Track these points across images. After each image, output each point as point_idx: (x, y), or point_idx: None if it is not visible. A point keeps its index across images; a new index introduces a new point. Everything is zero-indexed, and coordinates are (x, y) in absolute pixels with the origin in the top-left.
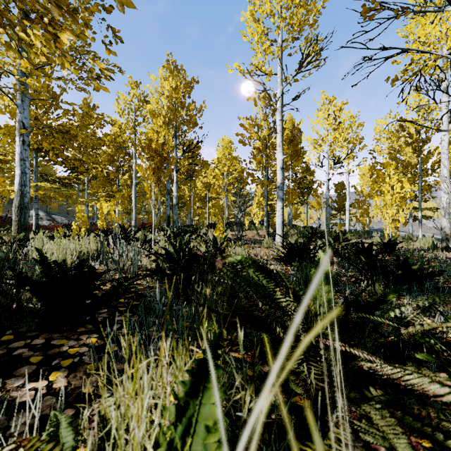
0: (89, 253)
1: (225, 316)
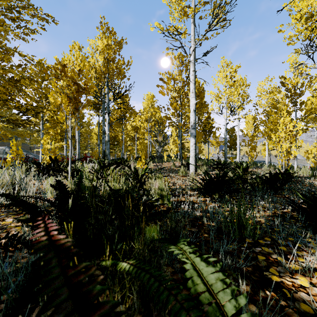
0: None
1: None
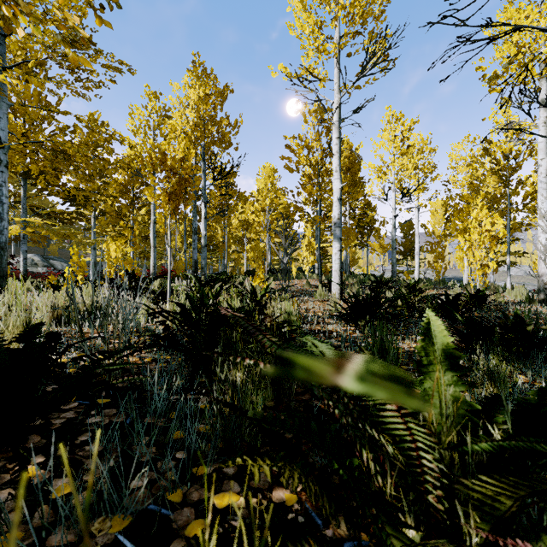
0: (79, 309)
1: (268, 409)
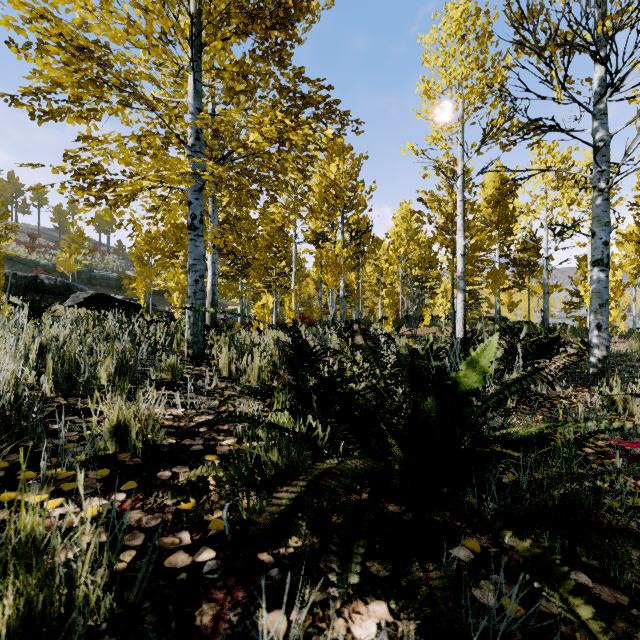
0: None
1: None
